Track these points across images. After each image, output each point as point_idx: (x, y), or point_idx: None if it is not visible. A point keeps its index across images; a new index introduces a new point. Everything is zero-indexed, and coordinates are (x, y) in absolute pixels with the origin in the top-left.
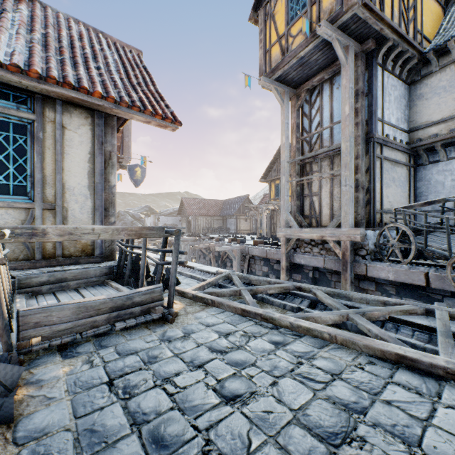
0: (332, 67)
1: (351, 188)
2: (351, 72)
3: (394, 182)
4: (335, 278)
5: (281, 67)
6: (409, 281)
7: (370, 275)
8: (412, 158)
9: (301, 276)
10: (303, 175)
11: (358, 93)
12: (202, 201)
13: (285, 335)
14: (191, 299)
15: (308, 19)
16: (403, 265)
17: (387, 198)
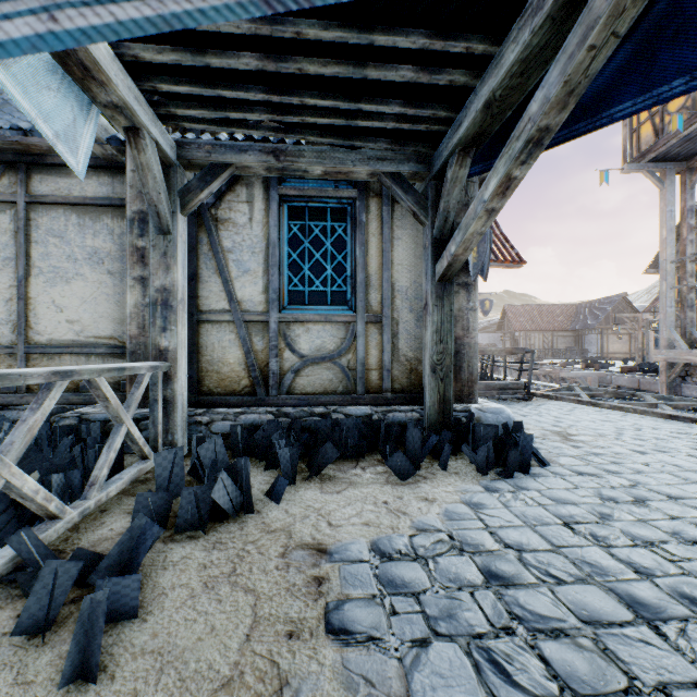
0: None
1: None
2: None
3: None
4: None
5: (654, 150)
6: None
7: None
8: None
9: None
10: None
11: None
12: (536, 309)
13: (604, 410)
14: (539, 397)
15: (682, 112)
16: None
17: None
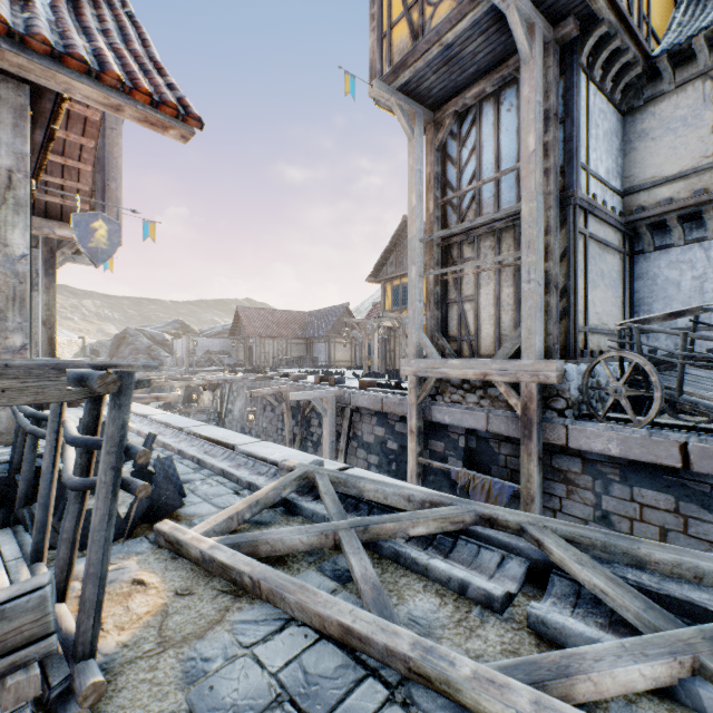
0: (500, 71)
1: (539, 285)
2: (539, 73)
3: (604, 279)
4: (506, 449)
5: (410, 64)
6: (650, 459)
7: (573, 446)
8: (627, 241)
9: (444, 446)
10: (446, 265)
11: (549, 116)
12: (272, 313)
13: None
14: (198, 564)
15: None
16: (637, 428)
17: (594, 307)
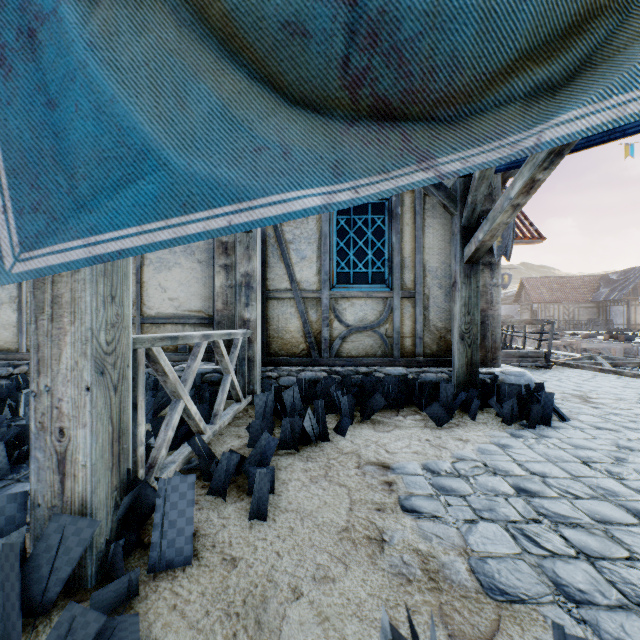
0: None
1: None
2: None
3: None
4: None
5: None
6: None
7: None
8: None
9: None
10: None
11: None
12: (556, 280)
13: (626, 378)
14: (559, 366)
15: None
16: None
17: None
